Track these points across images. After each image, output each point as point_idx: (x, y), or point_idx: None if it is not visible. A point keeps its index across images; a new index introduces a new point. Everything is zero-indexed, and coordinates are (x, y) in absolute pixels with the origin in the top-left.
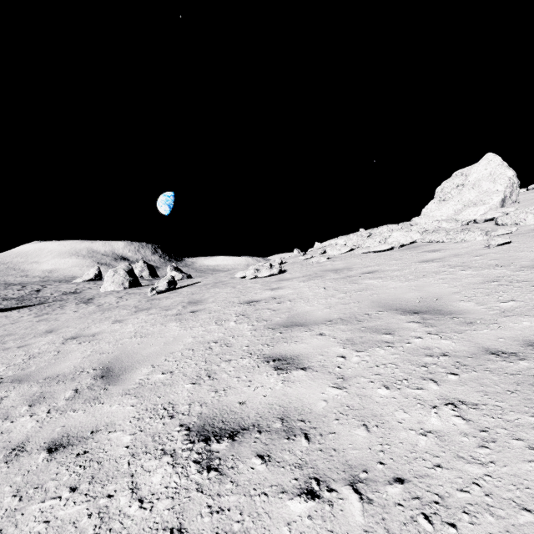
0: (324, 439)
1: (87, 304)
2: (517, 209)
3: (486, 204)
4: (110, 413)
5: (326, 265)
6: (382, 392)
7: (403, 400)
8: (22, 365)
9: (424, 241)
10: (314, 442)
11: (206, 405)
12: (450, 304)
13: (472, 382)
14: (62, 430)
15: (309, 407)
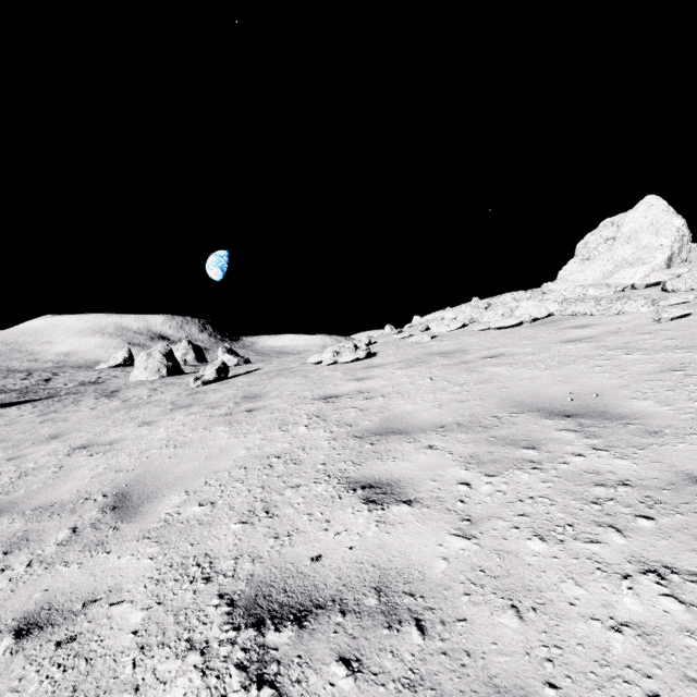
0: (448, 631)
1: (109, 399)
2: (691, 269)
3: (646, 264)
4: (117, 569)
5: (431, 347)
6: (535, 546)
7: (571, 563)
8: (8, 486)
9: (565, 314)
10: (432, 637)
11: (261, 560)
12: (617, 404)
13: (680, 533)
14: (42, 598)
15: (421, 570)
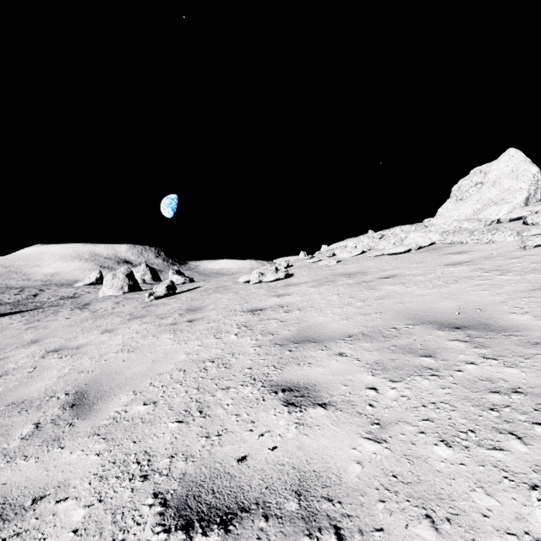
0: None
1: (81, 310)
2: None
3: (508, 203)
4: (68, 465)
5: (337, 269)
6: (442, 452)
7: (478, 470)
8: None
9: (444, 242)
10: None
11: (193, 459)
12: (499, 318)
13: None
14: None
15: (337, 474)
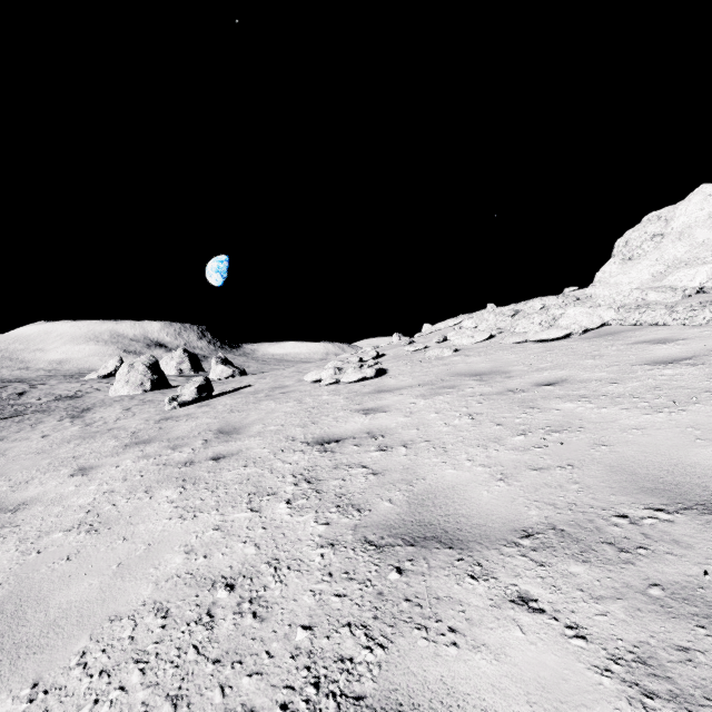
0: None
1: (72, 422)
2: None
3: (708, 264)
4: None
5: (456, 364)
6: None
7: None
8: None
9: (625, 323)
10: None
11: None
12: None
13: None
14: None
15: None
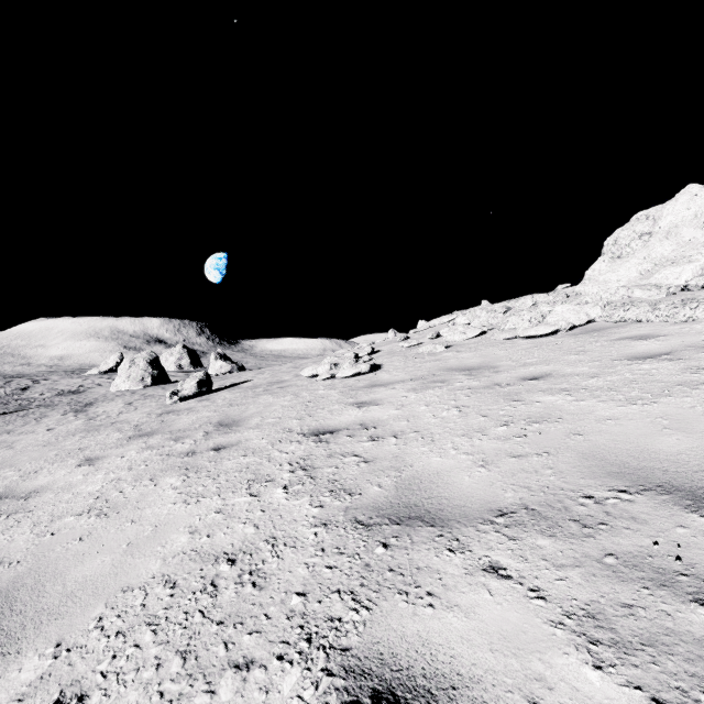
0: None
1: (76, 416)
2: None
3: (694, 262)
4: None
5: (447, 359)
6: None
7: None
8: None
9: (610, 320)
10: None
11: None
12: None
13: None
14: None
15: None
